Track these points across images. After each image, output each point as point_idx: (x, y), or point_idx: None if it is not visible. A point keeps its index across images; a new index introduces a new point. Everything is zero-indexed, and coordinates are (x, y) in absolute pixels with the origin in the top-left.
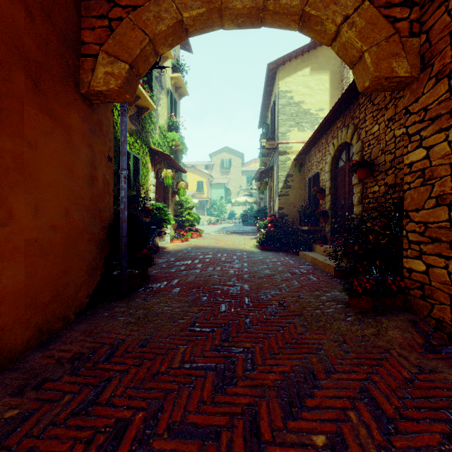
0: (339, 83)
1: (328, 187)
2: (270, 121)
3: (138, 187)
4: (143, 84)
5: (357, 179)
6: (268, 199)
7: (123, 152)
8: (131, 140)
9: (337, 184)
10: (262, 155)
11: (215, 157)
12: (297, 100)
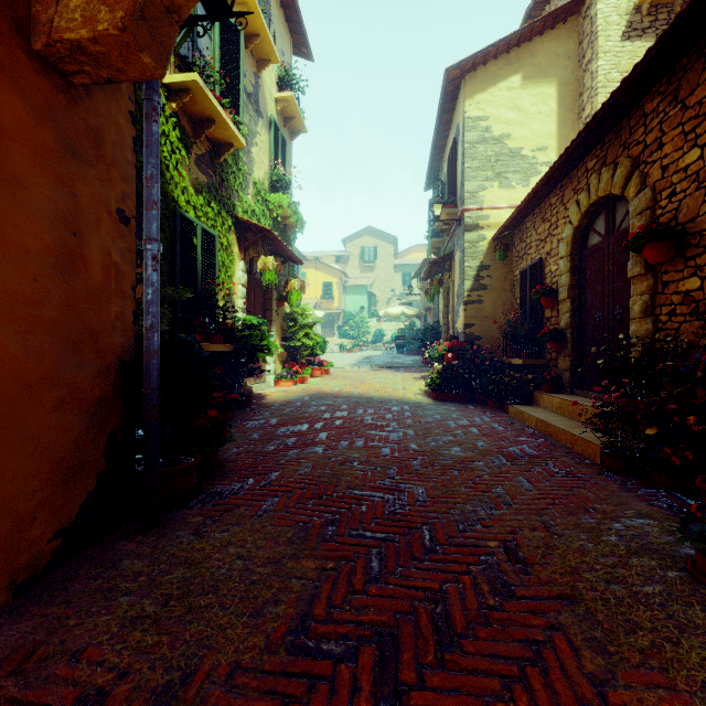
0: (575, 100)
1: (566, 285)
2: (448, 174)
3: (210, 287)
4: (220, 97)
5: (640, 266)
6: (442, 310)
7: (151, 203)
8: (199, 202)
9: (584, 279)
10: (432, 235)
11: (352, 244)
12: (498, 133)
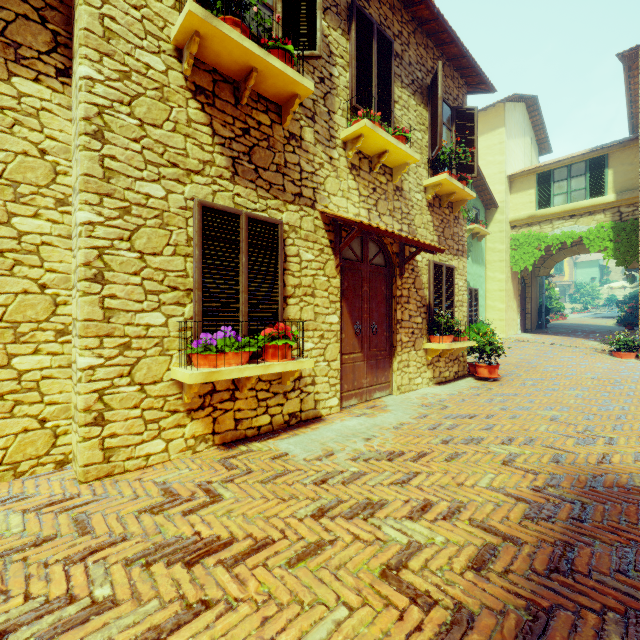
0: None
1: None
2: None
3: None
4: None
5: None
6: None
7: (543, 288)
8: None
9: None
10: None
11: None
12: None
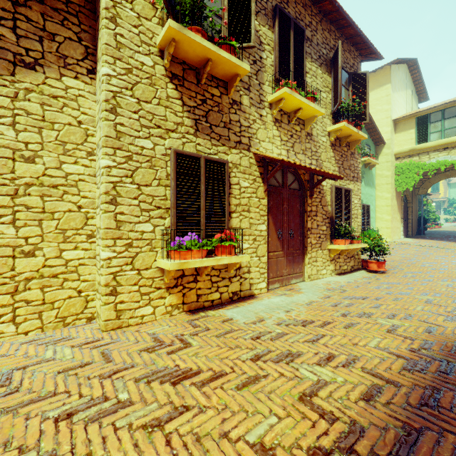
0: None
1: None
2: None
3: None
4: None
5: None
6: None
7: (422, 203)
8: None
9: None
10: None
11: None
12: None
